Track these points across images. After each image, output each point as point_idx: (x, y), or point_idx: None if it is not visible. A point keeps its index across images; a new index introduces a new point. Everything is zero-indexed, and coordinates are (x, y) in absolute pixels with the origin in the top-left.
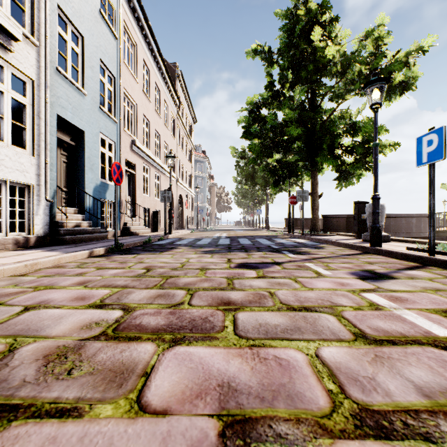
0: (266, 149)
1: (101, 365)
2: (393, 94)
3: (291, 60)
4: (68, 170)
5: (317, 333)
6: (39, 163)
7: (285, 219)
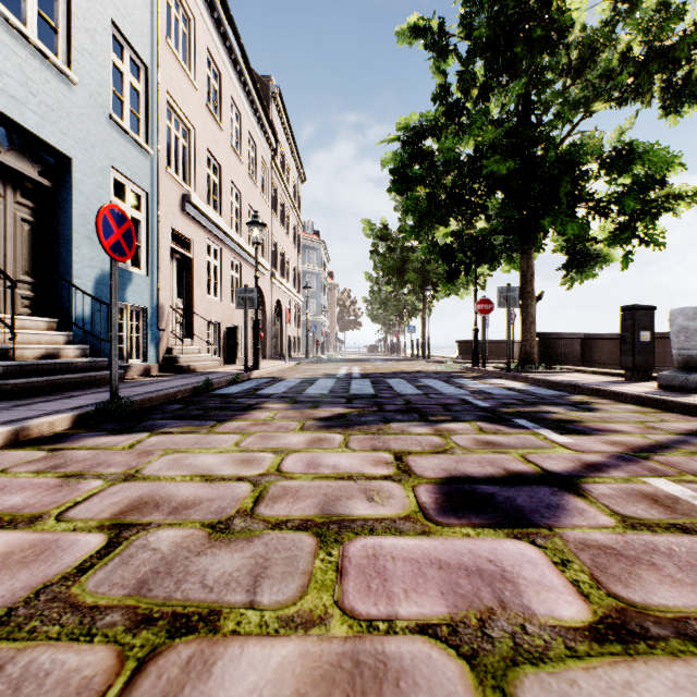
0: (439, 206)
1: None
2: (689, 98)
3: (494, 24)
4: (37, 239)
5: None
6: None
7: (457, 342)
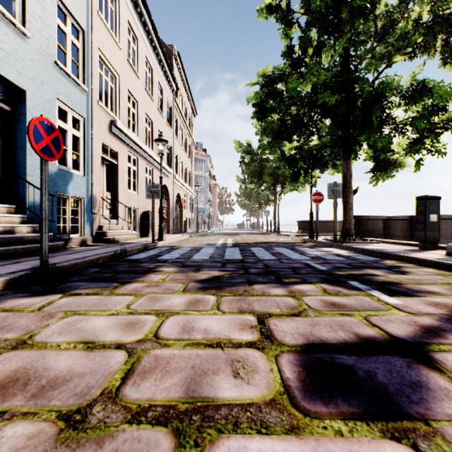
0: (287, 128)
1: None
2: None
3: None
4: None
5: None
6: None
7: (298, 222)
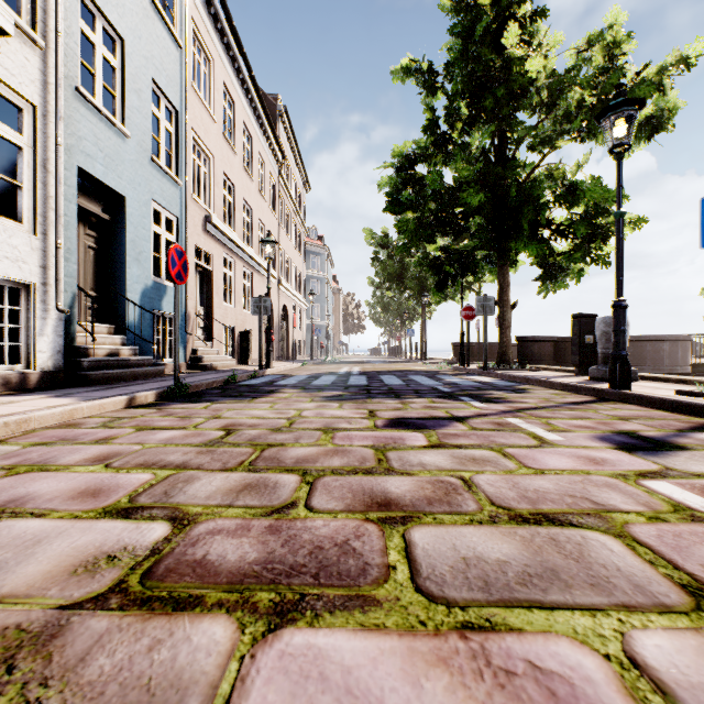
0: (426, 228)
1: (92, 699)
2: (635, 138)
3: (468, 80)
4: (99, 262)
5: (601, 586)
6: (46, 247)
7: (452, 345)
